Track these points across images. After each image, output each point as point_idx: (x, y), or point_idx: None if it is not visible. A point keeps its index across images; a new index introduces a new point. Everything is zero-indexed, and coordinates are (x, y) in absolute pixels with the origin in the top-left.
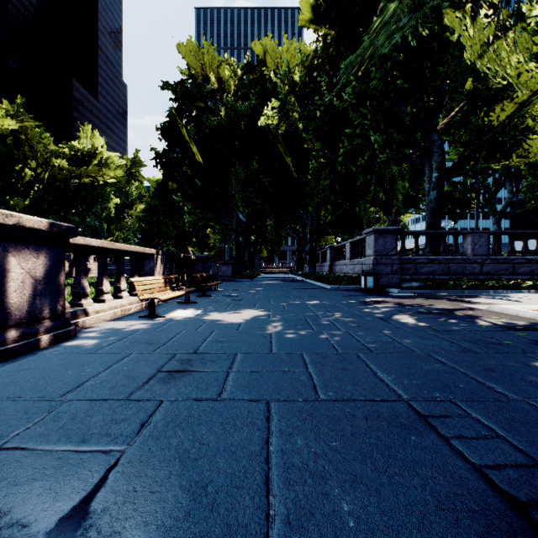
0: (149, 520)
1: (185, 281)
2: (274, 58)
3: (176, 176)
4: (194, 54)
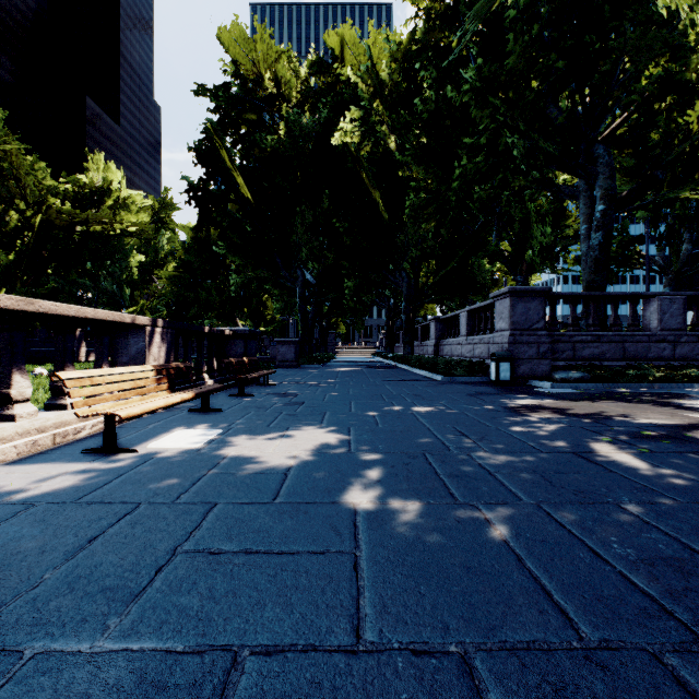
0: None
1: (214, 370)
2: (355, 52)
3: (216, 218)
4: (242, 45)
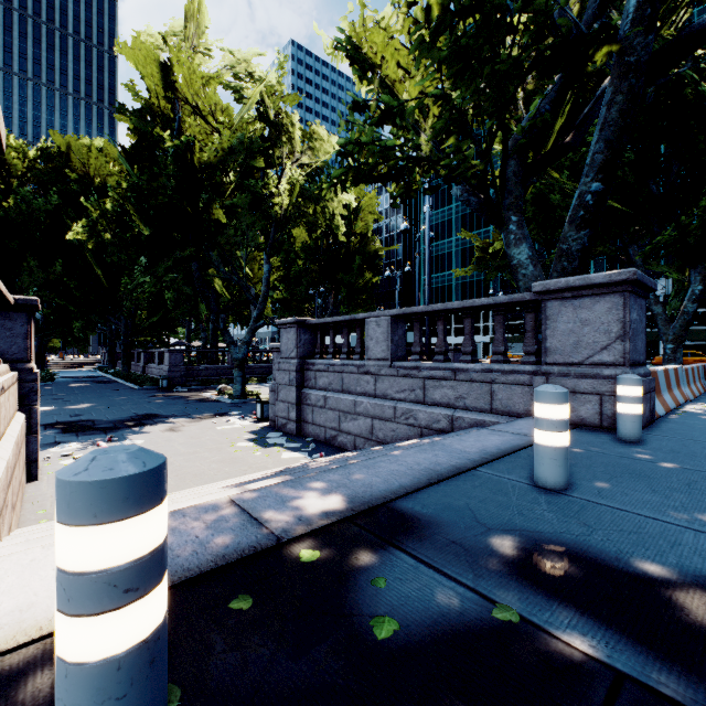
0: (93, 420)
1: None
2: (81, 157)
3: None
4: None
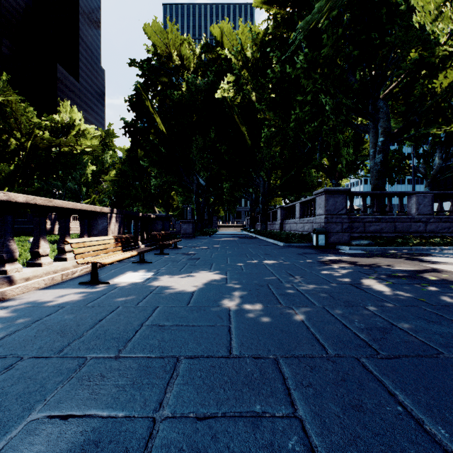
0: None
1: (144, 239)
2: (230, 39)
3: (143, 144)
4: (159, 35)
